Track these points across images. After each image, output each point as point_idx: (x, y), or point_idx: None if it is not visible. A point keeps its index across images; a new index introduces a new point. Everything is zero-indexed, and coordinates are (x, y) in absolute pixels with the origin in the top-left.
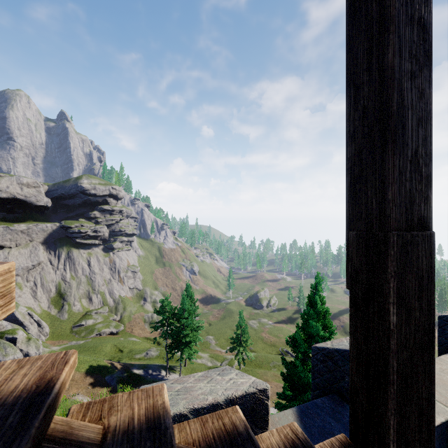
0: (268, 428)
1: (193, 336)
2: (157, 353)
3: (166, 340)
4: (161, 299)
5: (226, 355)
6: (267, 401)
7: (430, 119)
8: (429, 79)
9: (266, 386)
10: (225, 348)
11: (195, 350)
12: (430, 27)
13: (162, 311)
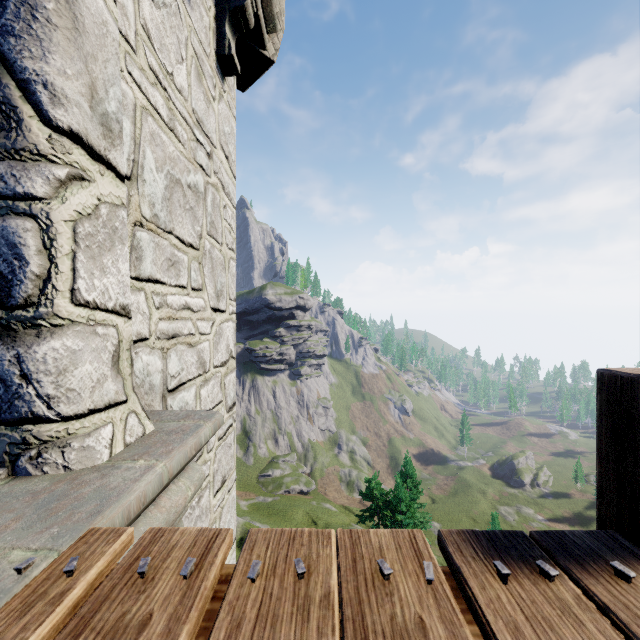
0: None
1: None
2: None
3: None
4: (371, 479)
5: None
6: None
7: None
8: None
9: None
10: None
11: None
12: None
13: (372, 497)
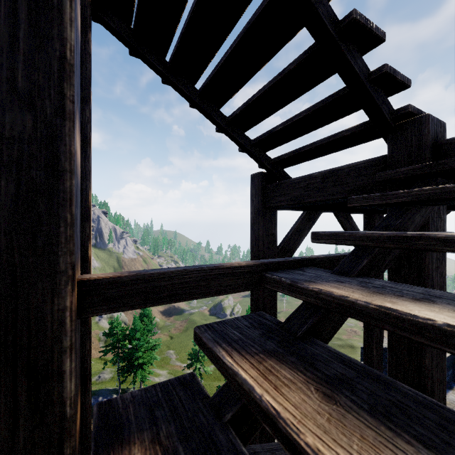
0: None
1: (147, 357)
2: (110, 375)
3: (118, 364)
4: (112, 321)
5: (186, 370)
6: None
7: (87, 414)
8: (85, 391)
9: None
10: (186, 363)
11: (150, 371)
12: (87, 359)
13: (113, 334)
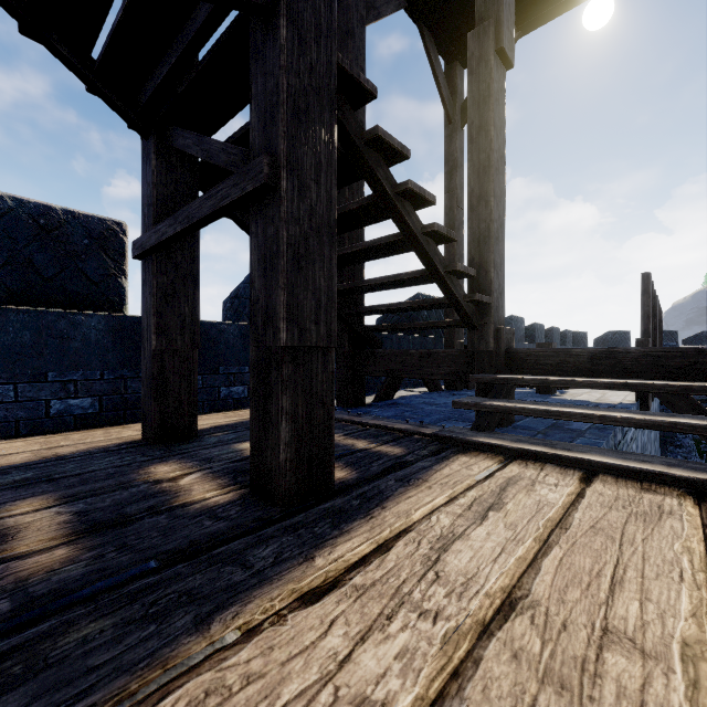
0: (125, 265)
1: None
2: None
3: None
4: None
5: None
6: (124, 236)
7: None
8: None
9: (123, 222)
10: None
11: None
12: None
13: None
